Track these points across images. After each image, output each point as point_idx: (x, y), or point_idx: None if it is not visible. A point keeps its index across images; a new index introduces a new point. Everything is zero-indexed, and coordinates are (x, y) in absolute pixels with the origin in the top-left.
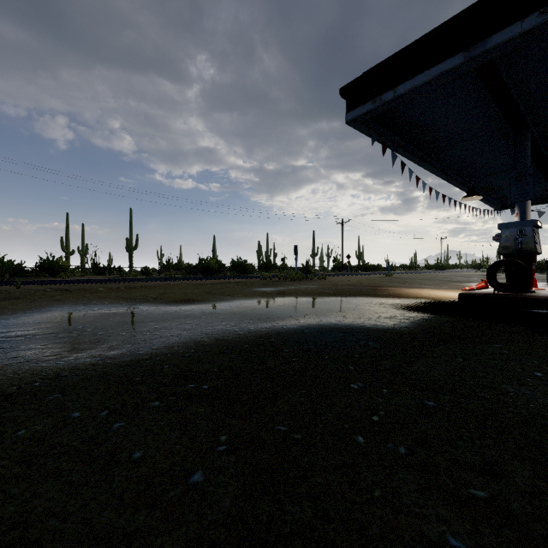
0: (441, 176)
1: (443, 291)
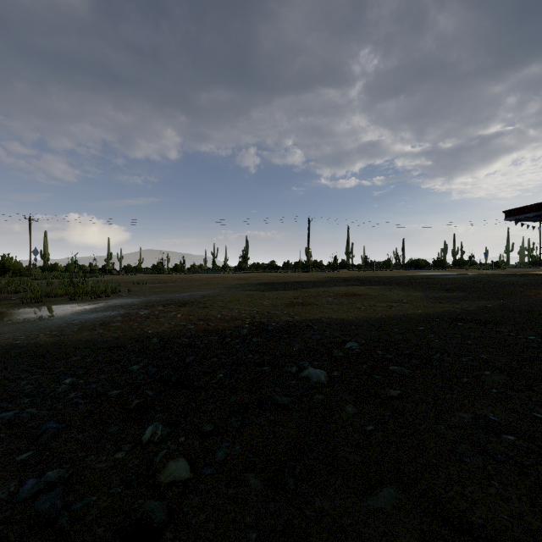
0: None
1: None
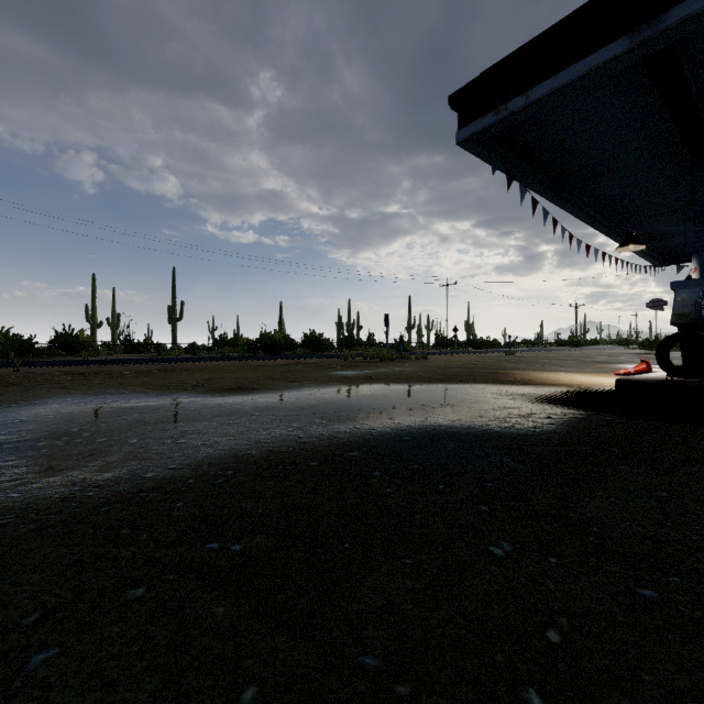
0: (584, 220)
1: (589, 376)
